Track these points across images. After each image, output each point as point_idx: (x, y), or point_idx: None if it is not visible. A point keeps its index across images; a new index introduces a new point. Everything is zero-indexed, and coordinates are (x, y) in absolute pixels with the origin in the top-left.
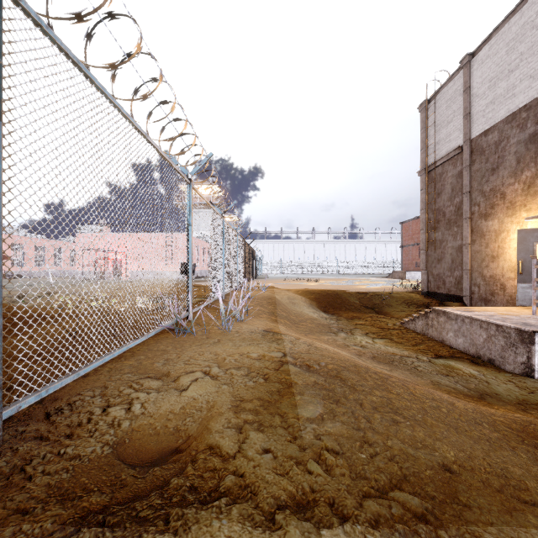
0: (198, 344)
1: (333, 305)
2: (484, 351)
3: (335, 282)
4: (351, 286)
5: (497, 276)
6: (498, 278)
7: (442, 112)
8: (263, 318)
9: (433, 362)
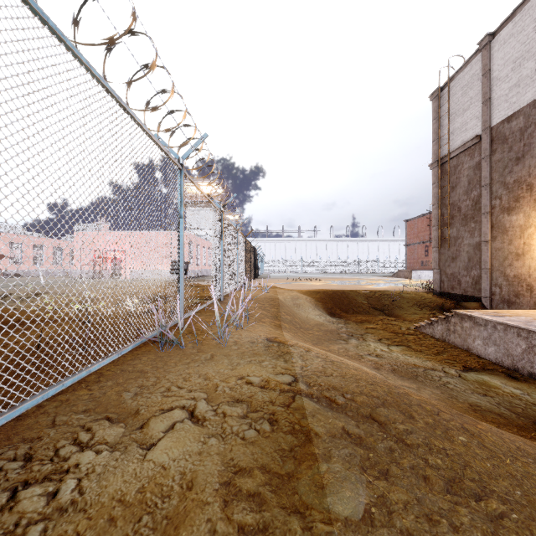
0: (186, 362)
1: (339, 306)
2: (523, 364)
3: (340, 281)
4: (357, 286)
5: (522, 275)
6: (524, 278)
7: (457, 99)
8: (266, 322)
9: (464, 377)
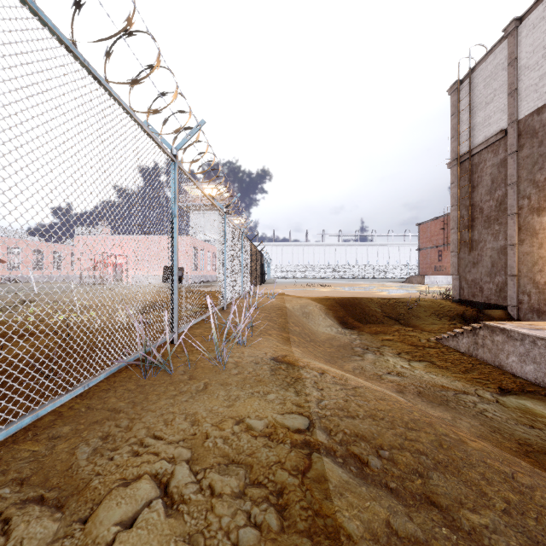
0: (172, 394)
1: (351, 315)
2: None
3: (350, 287)
4: (369, 292)
5: None
6: None
7: (479, 92)
8: (272, 336)
9: (503, 402)
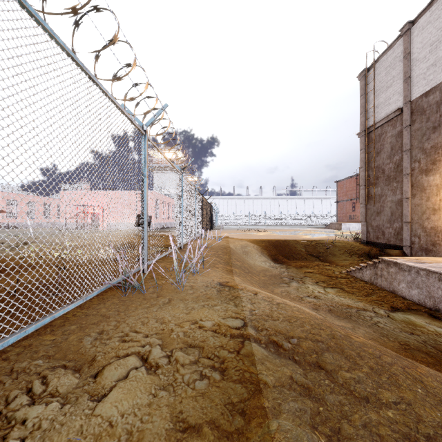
0: (145, 306)
1: (282, 253)
2: None
3: (281, 232)
4: (296, 236)
5: (438, 227)
6: (440, 230)
7: (381, 78)
8: (219, 268)
9: (392, 316)
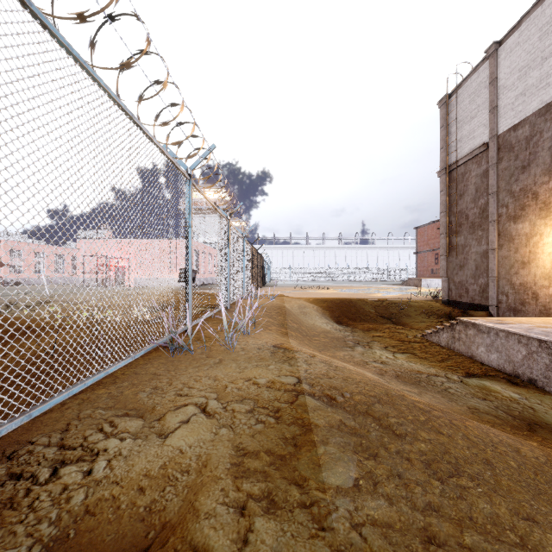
0: (196, 365)
1: (347, 315)
2: (523, 370)
3: (348, 289)
4: (365, 294)
5: (528, 283)
6: (530, 286)
7: (465, 107)
8: (272, 330)
9: (465, 382)
